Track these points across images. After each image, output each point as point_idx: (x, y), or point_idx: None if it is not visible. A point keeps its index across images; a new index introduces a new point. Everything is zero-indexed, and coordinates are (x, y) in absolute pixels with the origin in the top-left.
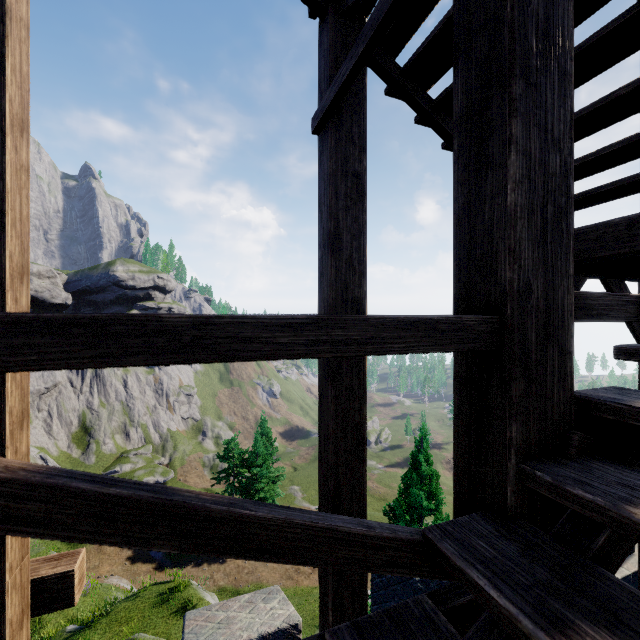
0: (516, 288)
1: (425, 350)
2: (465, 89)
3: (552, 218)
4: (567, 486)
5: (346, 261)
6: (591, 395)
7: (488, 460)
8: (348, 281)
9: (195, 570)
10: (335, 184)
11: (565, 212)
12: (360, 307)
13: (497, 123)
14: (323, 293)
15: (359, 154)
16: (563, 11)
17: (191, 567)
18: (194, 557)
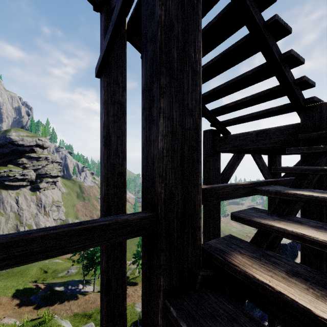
0: (163, 197)
1: (98, 245)
2: (145, 74)
3: (188, 154)
4: (181, 321)
5: (114, 151)
6: (212, 247)
7: (152, 294)
8: (115, 162)
9: (60, 306)
10: (107, 108)
11: (196, 149)
12: (122, 177)
13: (155, 99)
14: (101, 169)
15: (122, 91)
16: (195, 37)
17: (57, 304)
18: (59, 298)
